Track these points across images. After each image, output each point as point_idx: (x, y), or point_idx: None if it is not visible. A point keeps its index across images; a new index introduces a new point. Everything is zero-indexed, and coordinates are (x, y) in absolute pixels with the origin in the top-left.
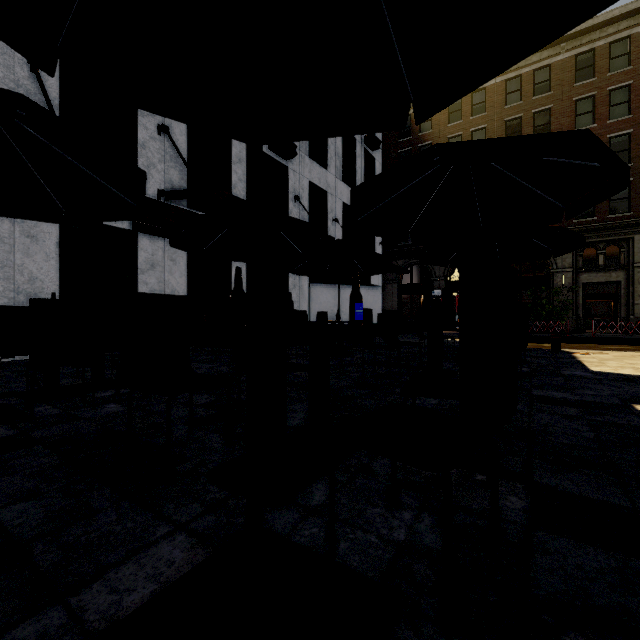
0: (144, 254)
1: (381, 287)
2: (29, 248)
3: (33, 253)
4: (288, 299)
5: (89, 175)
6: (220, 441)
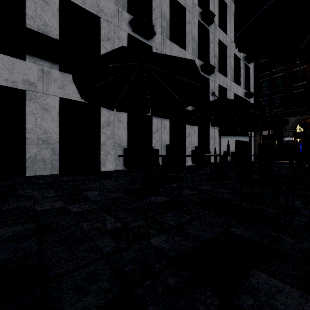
0: (154, 125)
1: (253, 137)
2: (119, 125)
3: (120, 127)
4: (209, 144)
5: (169, 92)
6: (275, 211)
